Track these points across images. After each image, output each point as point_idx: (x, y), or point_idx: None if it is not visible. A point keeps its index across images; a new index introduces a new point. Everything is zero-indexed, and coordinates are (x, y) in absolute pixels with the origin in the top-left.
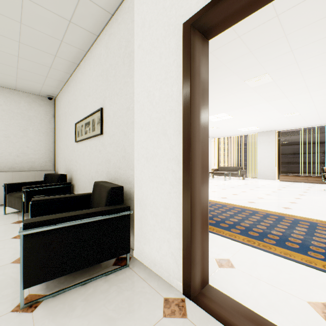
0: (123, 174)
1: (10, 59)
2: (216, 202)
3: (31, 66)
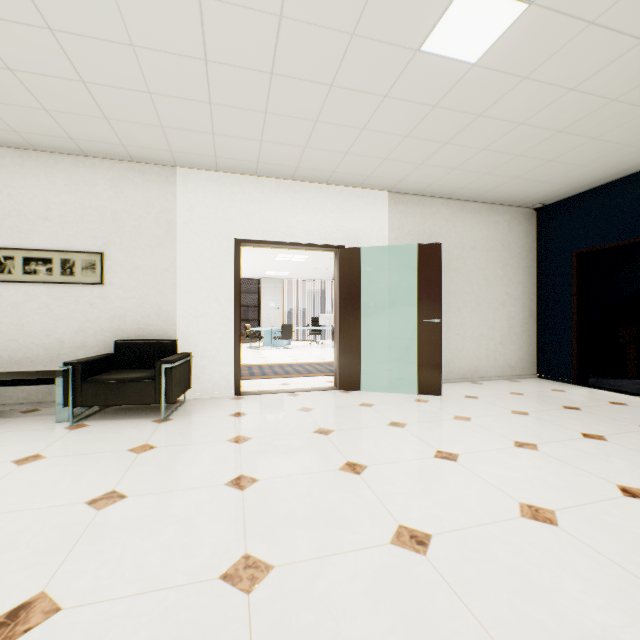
0: (157, 331)
1: None
2: None
3: None
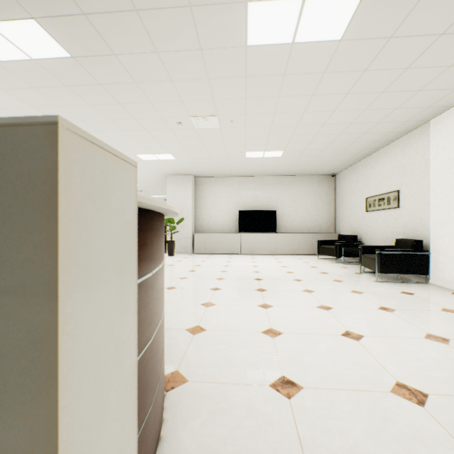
0: (419, 234)
1: (323, 163)
2: None
3: (333, 162)
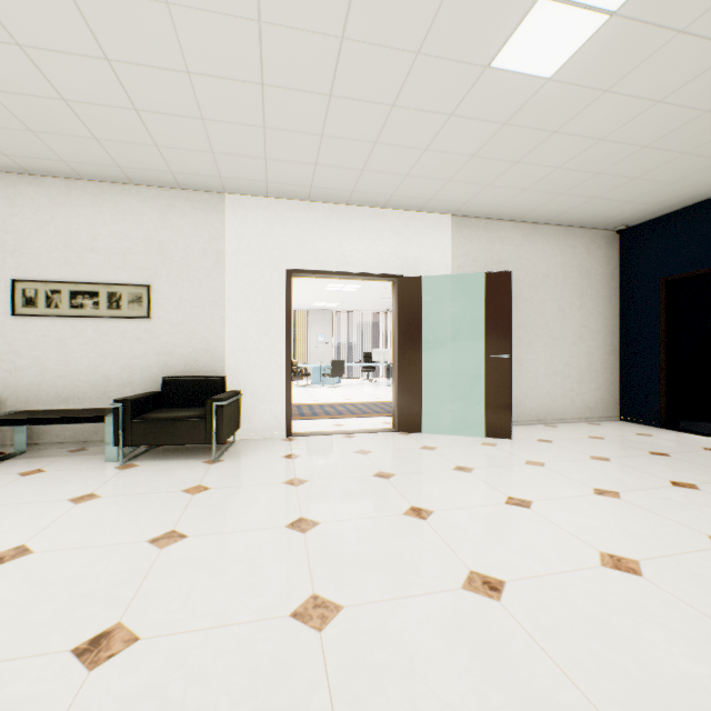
0: (205, 367)
1: None
2: None
3: None
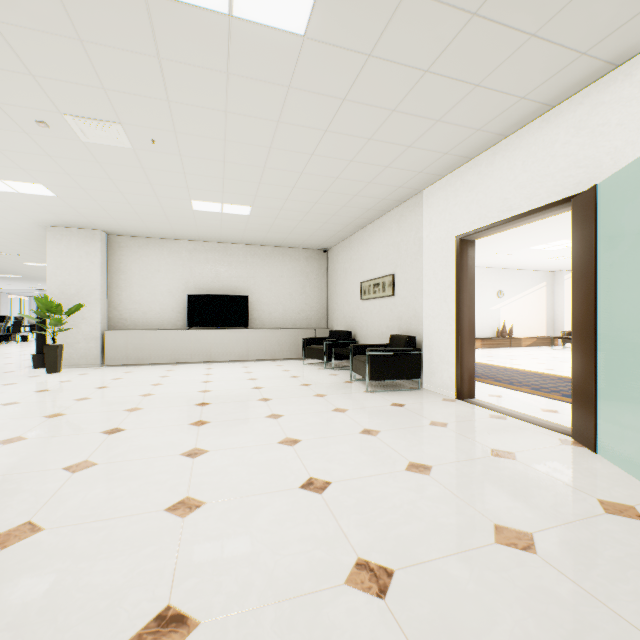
0: (414, 329)
1: (310, 231)
2: (529, 372)
3: (323, 233)
